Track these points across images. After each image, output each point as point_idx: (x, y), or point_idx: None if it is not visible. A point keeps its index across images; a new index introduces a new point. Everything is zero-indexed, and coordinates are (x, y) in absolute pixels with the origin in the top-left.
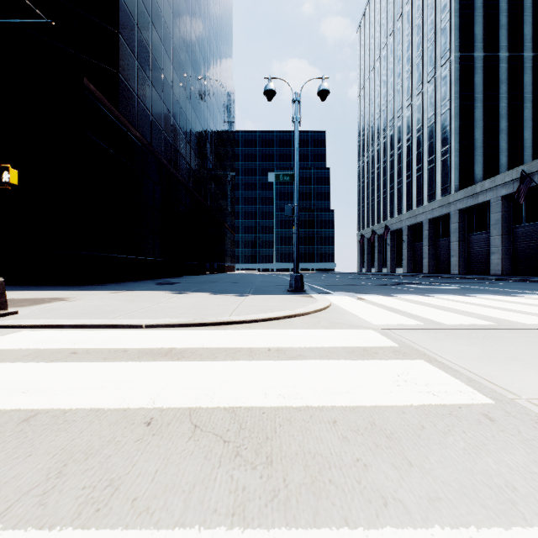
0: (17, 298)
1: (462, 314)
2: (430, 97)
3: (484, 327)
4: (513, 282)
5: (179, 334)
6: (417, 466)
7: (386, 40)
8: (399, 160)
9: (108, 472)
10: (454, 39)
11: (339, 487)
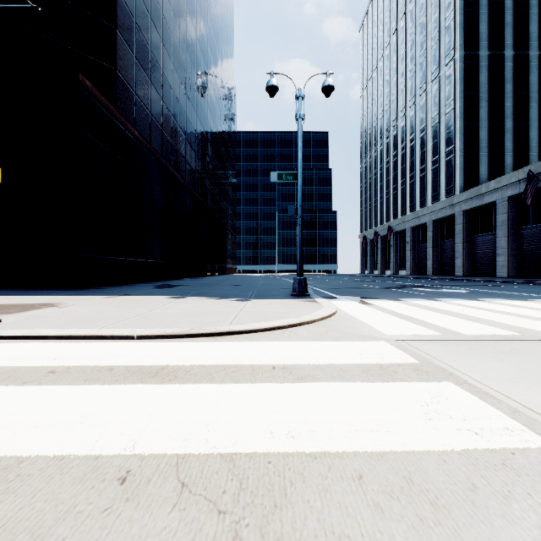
0: (5, 304)
1: (479, 322)
2: (434, 97)
3: (508, 338)
4: (521, 285)
5: (173, 347)
6: None
7: (389, 39)
8: (403, 161)
9: None
10: (458, 37)
11: None
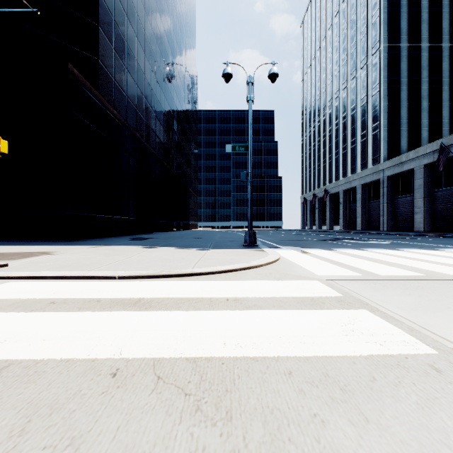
0: (9, 252)
1: (395, 266)
2: (363, 81)
3: (416, 278)
4: (434, 238)
5: (148, 284)
6: (373, 422)
7: (325, 33)
8: (337, 135)
9: (71, 430)
10: (383, 32)
11: (298, 447)
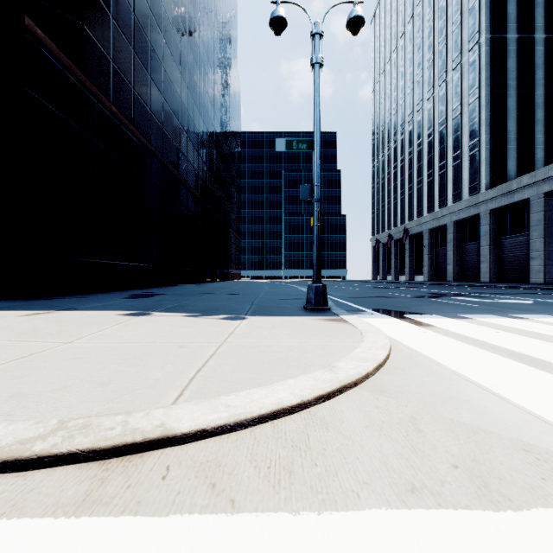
0: None
1: None
2: (456, 86)
3: None
4: None
5: None
6: None
7: (404, 28)
8: (419, 158)
9: None
10: (484, 18)
11: None
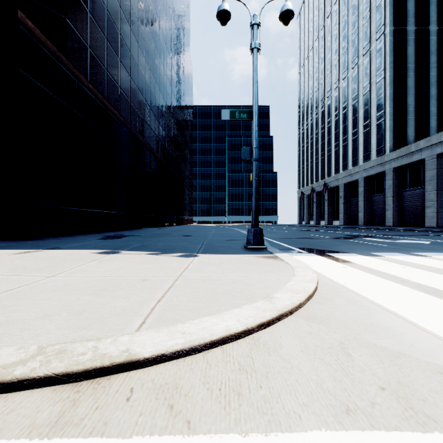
0: None
1: None
2: (366, 69)
3: None
4: None
5: None
6: None
7: (324, 22)
8: (336, 126)
9: None
10: (389, 14)
11: None
